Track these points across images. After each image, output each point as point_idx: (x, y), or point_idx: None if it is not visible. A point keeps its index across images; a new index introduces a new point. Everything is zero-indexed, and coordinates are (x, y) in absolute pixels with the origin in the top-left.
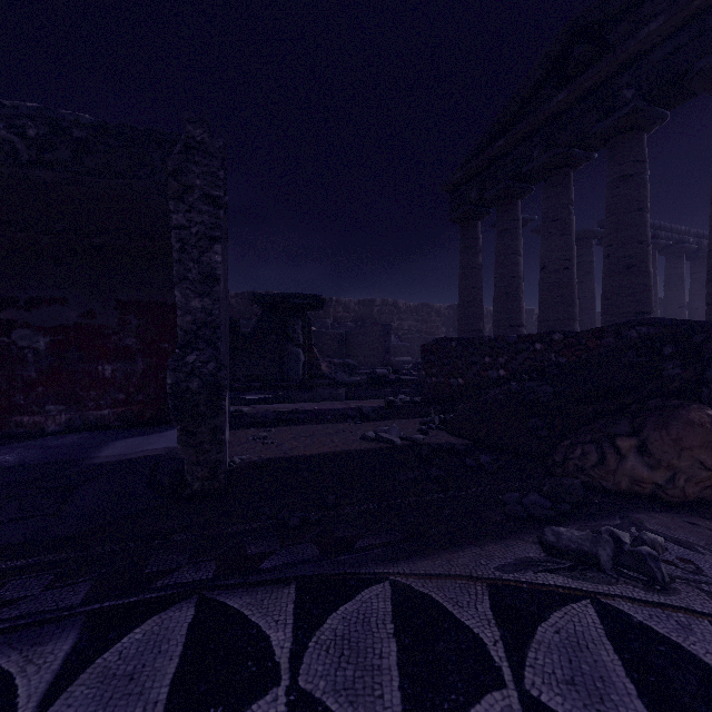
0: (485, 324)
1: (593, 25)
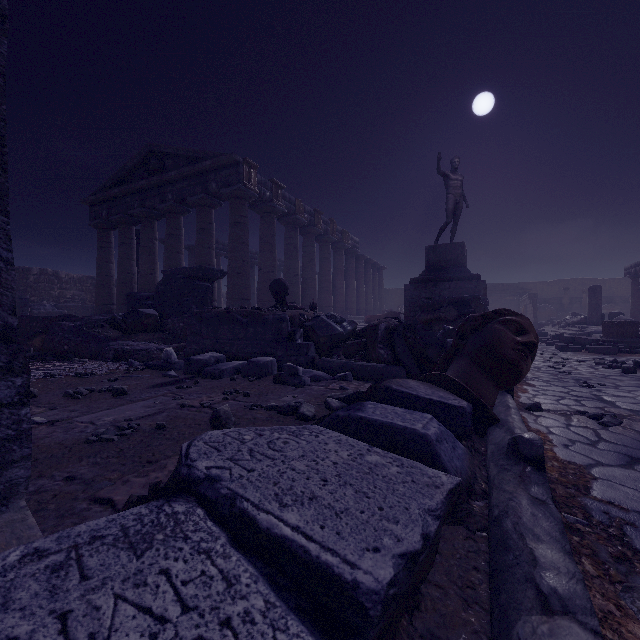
0: None
1: (159, 152)
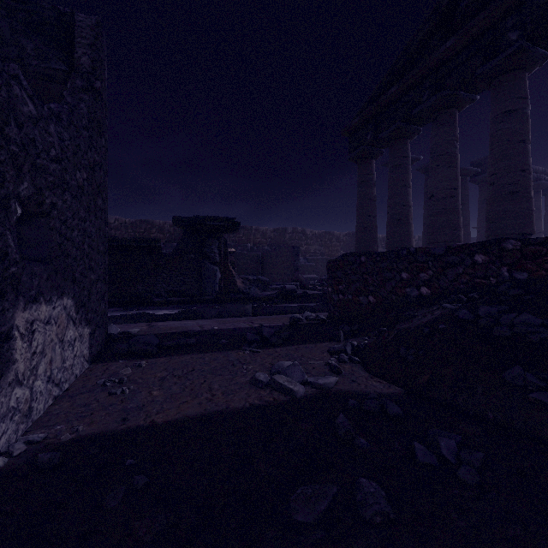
0: None
1: None
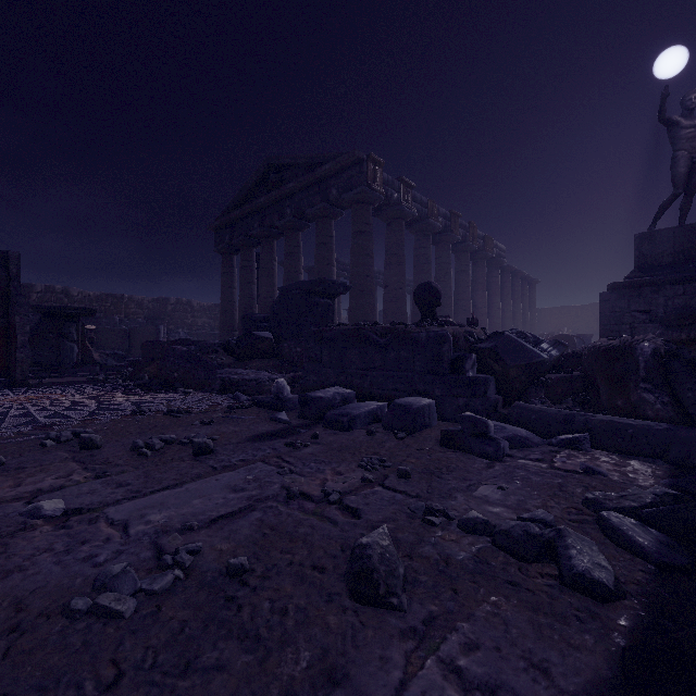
0: None
1: (278, 165)
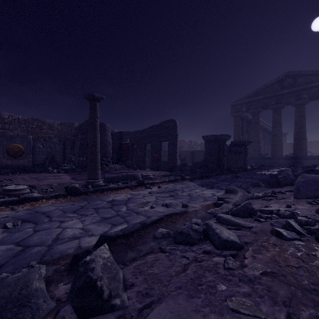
0: (198, 148)
1: (293, 75)
